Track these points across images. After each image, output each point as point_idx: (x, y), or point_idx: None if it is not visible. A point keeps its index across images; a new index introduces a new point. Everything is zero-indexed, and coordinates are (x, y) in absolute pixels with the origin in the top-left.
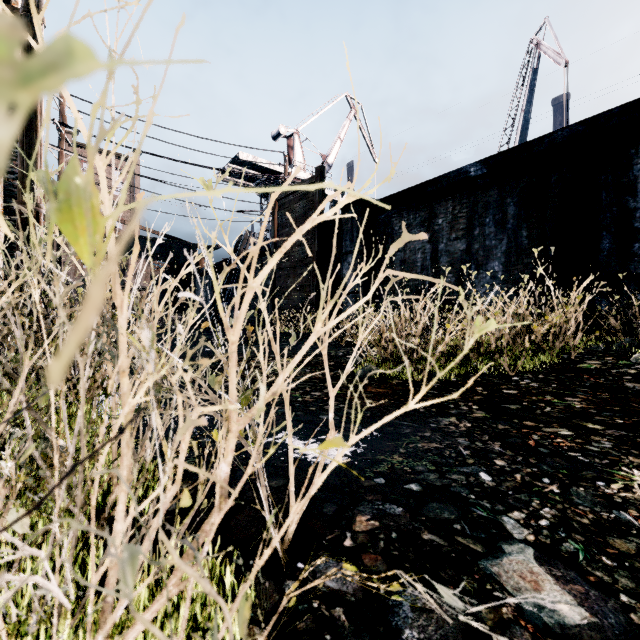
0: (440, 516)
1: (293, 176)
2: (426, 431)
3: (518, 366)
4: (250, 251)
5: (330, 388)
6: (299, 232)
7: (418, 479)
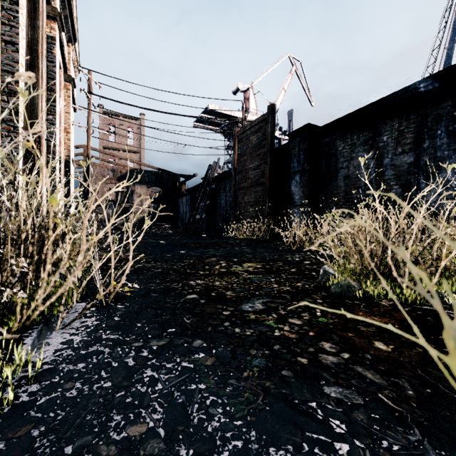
0: None
1: None
2: None
3: None
4: None
5: None
6: None
7: None
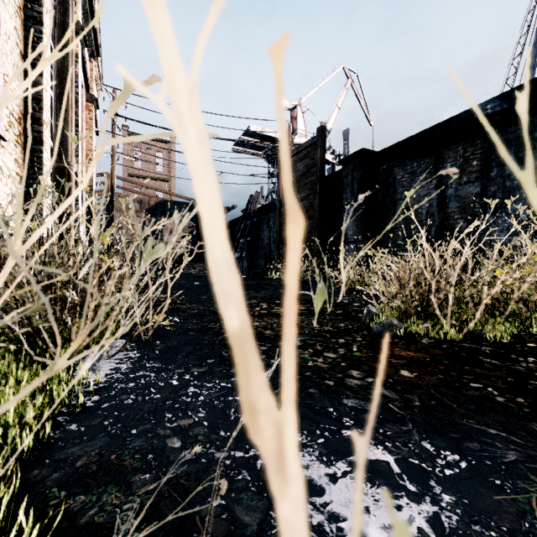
0: None
1: None
2: None
3: None
4: None
5: None
6: None
7: None
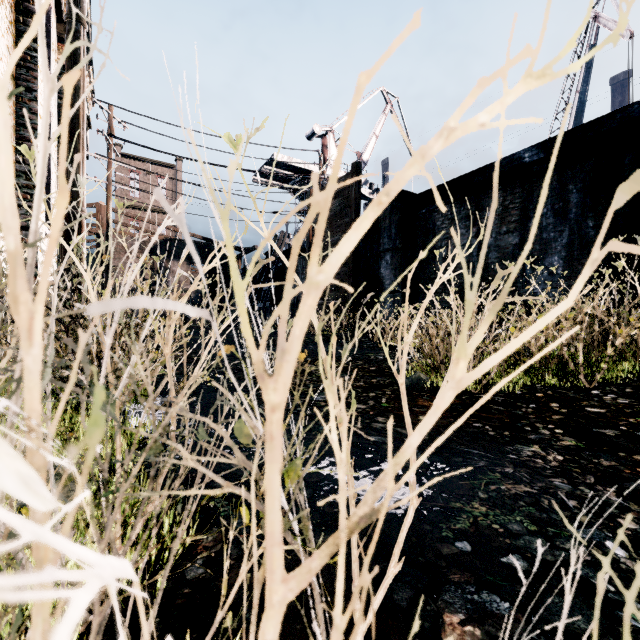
0: (573, 625)
1: (406, 32)
2: (506, 465)
3: (598, 377)
4: (311, 202)
5: (410, 433)
6: (418, 158)
7: (517, 547)
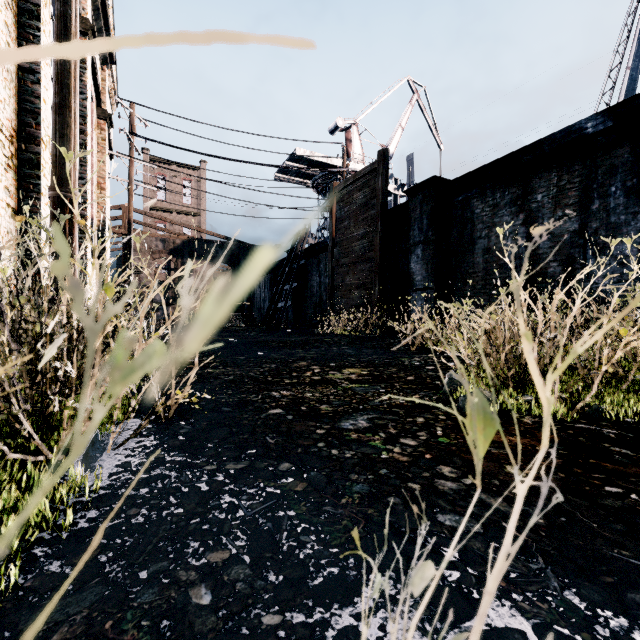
0: None
1: None
2: None
3: None
4: None
5: None
6: None
7: None
